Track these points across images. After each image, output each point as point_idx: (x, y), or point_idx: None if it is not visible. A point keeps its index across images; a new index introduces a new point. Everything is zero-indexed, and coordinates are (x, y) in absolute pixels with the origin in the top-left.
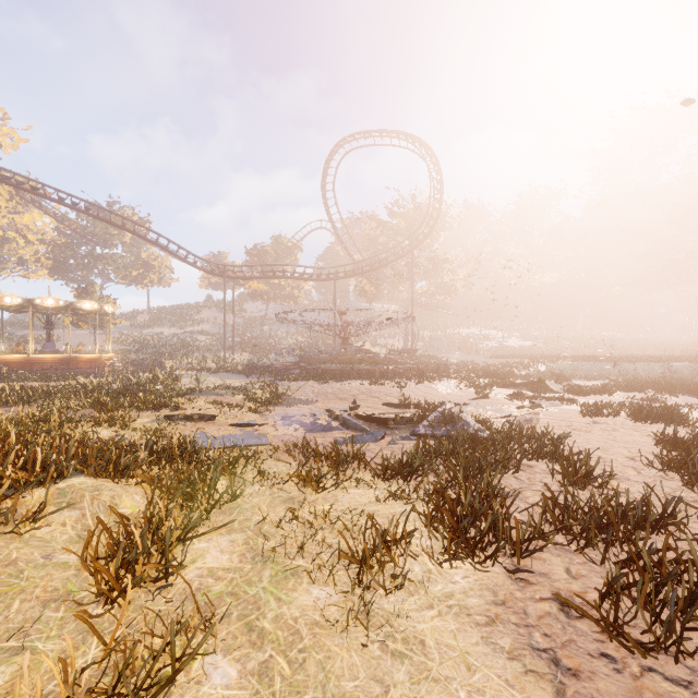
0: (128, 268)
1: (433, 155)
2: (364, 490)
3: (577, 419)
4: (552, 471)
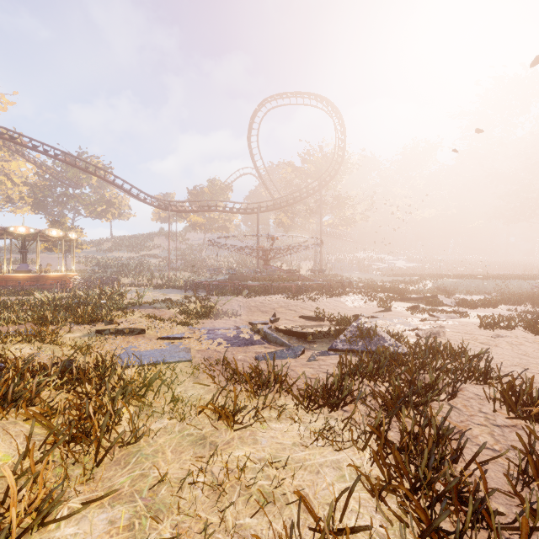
0: (94, 205)
1: (338, 112)
2: (287, 424)
3: (479, 332)
4: (494, 400)
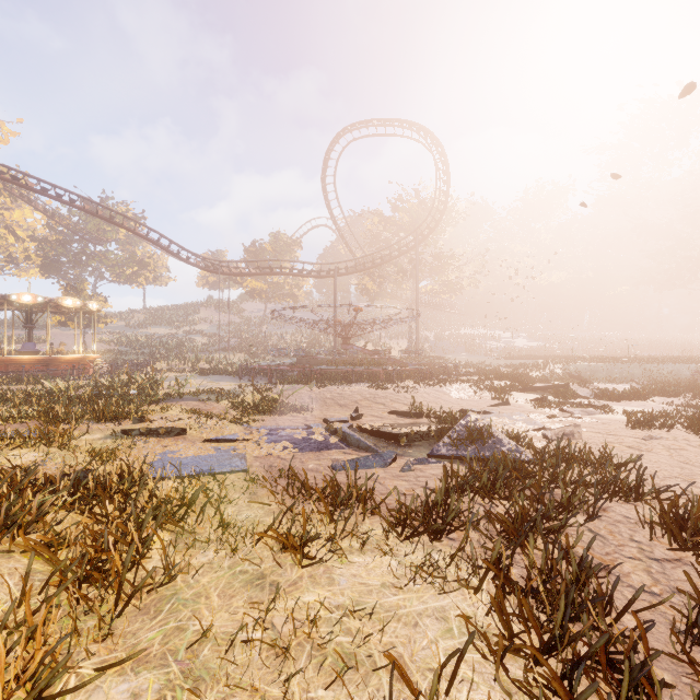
0: (122, 266)
1: (439, 144)
2: (374, 557)
3: (625, 432)
4: (650, 525)
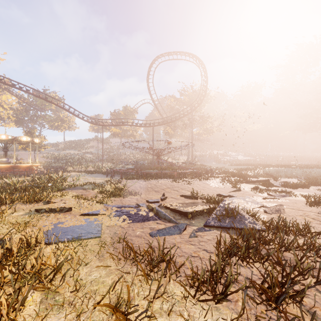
0: (53, 122)
1: (202, 63)
2: (177, 320)
3: (307, 208)
4: None
